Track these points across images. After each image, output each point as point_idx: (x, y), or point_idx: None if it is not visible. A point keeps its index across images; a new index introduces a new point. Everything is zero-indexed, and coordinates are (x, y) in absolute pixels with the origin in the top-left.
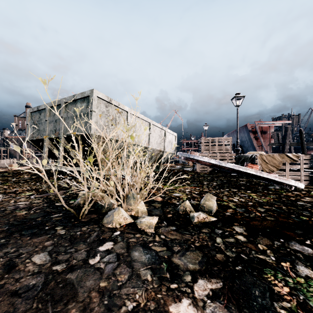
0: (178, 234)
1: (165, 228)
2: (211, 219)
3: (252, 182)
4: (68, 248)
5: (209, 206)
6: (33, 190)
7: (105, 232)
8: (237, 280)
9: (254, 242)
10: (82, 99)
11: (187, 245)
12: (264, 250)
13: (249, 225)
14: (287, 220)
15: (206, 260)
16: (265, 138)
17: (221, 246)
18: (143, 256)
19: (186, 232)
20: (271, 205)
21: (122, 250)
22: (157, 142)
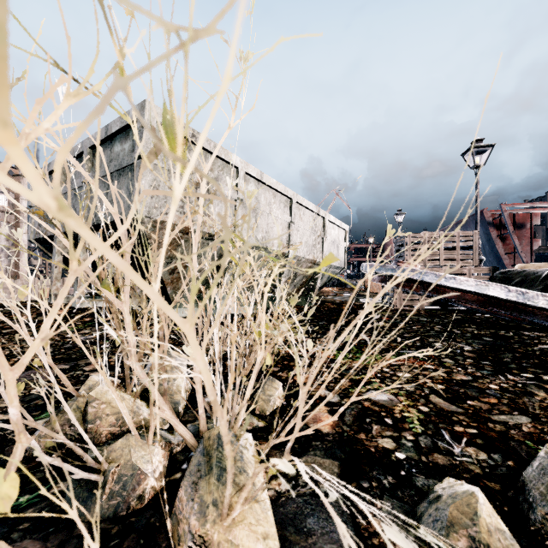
0: None
1: None
2: None
3: None
4: None
5: None
6: None
7: None
8: None
9: None
10: (125, 133)
11: None
12: None
13: None
14: None
15: None
16: (522, 238)
17: None
18: None
19: None
20: None
21: None
22: (307, 242)
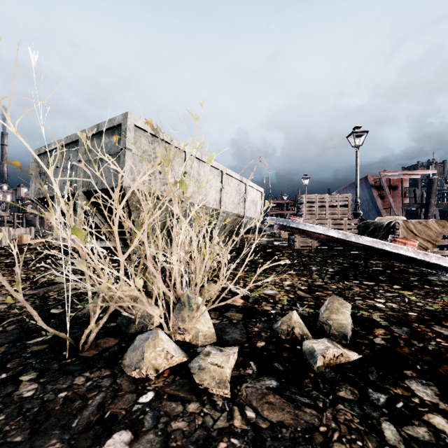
0: (285, 403)
1: (253, 382)
2: (349, 358)
3: (393, 268)
4: None
5: (340, 325)
6: (27, 281)
7: (122, 392)
8: None
9: None
10: (111, 130)
11: None
12: None
13: (440, 376)
14: None
15: None
16: (396, 197)
17: None
18: None
19: (303, 397)
20: None
21: None
22: (233, 201)
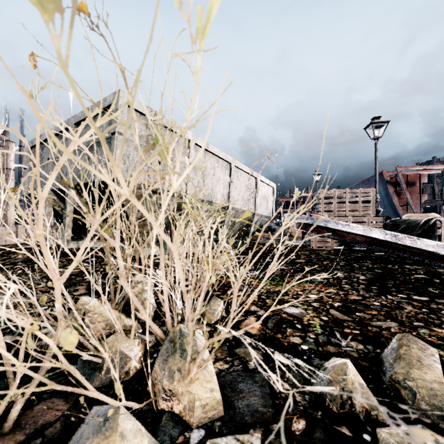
0: None
1: None
2: None
3: (440, 276)
4: None
5: (430, 391)
6: (2, 289)
7: None
8: None
9: None
10: (103, 113)
11: None
12: None
13: None
14: None
15: None
16: (413, 193)
17: None
18: None
19: None
20: None
21: None
22: (243, 197)
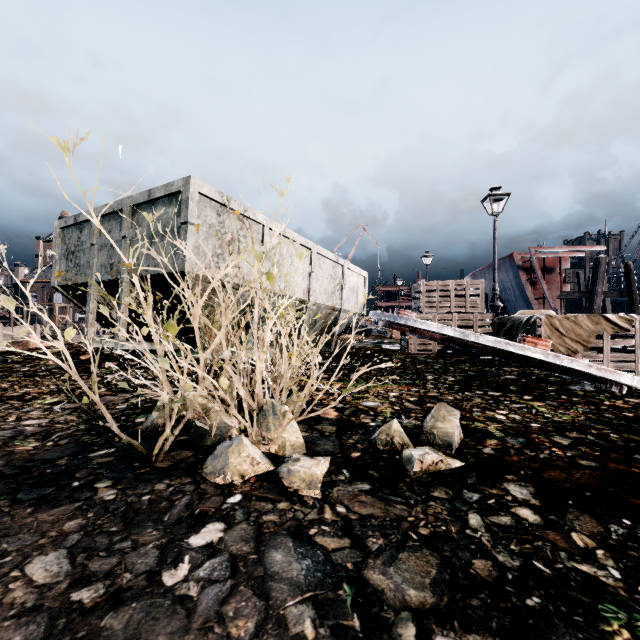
0: (376, 502)
1: (345, 486)
2: (450, 465)
3: (531, 376)
4: (117, 538)
5: (445, 433)
6: (61, 394)
7: (208, 495)
8: (535, 639)
9: (561, 527)
10: (168, 198)
11: (399, 534)
12: (589, 548)
13: (541, 479)
14: (627, 469)
15: (449, 578)
16: (552, 282)
17: (483, 538)
18: (293, 564)
19: (396, 496)
20: (582, 429)
21: (246, 545)
22: (326, 289)
